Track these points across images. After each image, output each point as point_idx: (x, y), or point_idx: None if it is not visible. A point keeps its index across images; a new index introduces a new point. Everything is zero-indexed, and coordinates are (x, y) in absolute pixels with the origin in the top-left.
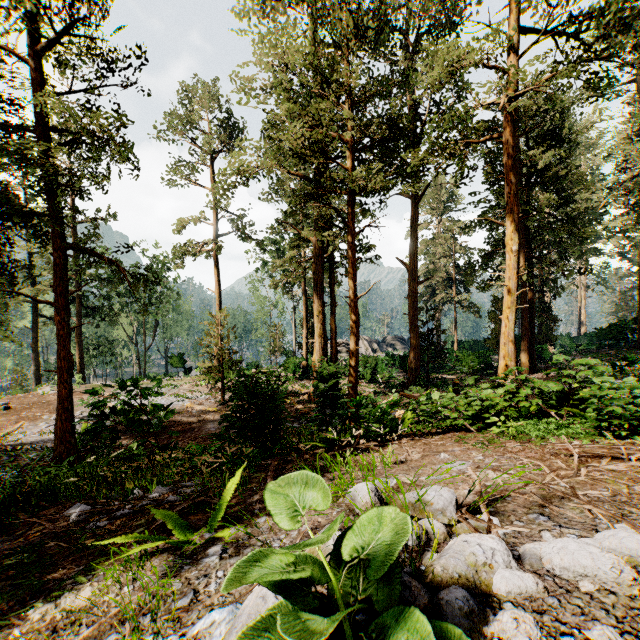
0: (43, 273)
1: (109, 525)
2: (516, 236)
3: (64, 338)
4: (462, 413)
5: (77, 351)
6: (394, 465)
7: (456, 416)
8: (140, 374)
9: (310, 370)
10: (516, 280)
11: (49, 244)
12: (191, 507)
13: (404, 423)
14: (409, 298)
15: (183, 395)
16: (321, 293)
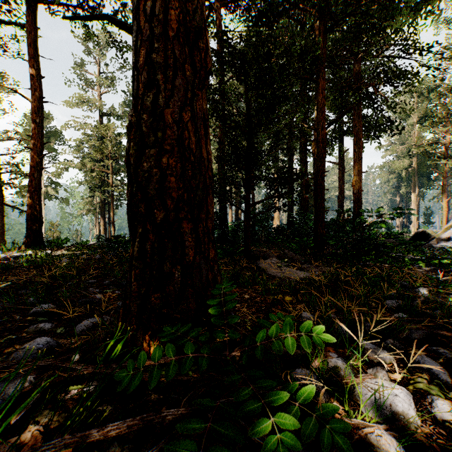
0: None
1: None
2: None
3: (4, 235)
4: None
5: None
6: None
7: None
8: None
9: None
10: None
11: None
12: None
13: None
14: None
15: None
16: (104, 217)
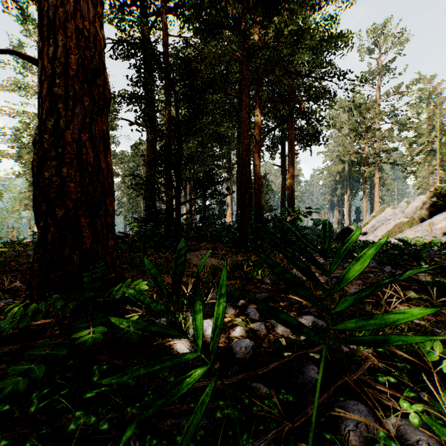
0: None
1: None
2: None
3: None
4: None
5: None
6: None
7: None
8: None
9: None
10: None
11: None
12: None
13: None
14: None
15: None
16: None
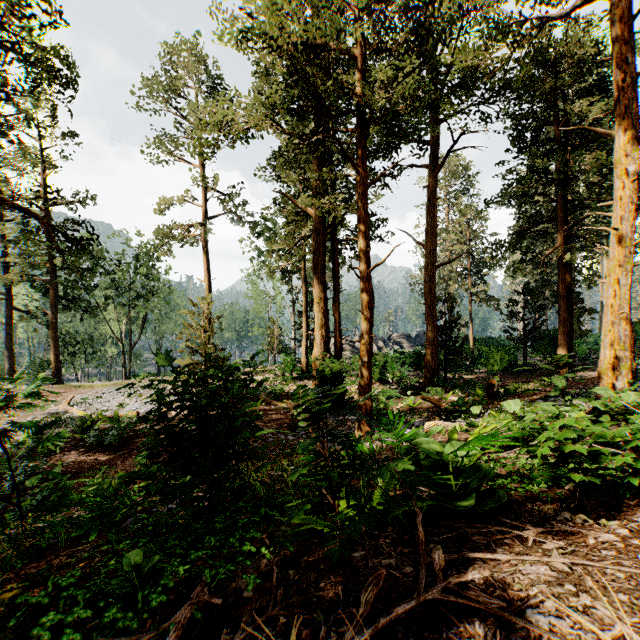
0: (10, 259)
1: None
2: (635, 149)
3: None
4: None
5: (52, 348)
6: None
7: None
8: (125, 373)
9: (310, 369)
10: (633, 220)
11: None
12: None
13: None
14: (426, 284)
15: None
16: (322, 276)
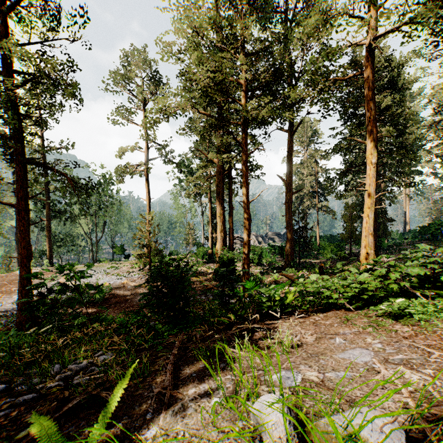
0: None
1: (4, 417)
2: (375, 151)
3: (24, 232)
4: (341, 294)
5: (47, 243)
6: (292, 350)
7: (337, 297)
8: (93, 259)
9: (214, 256)
10: (375, 186)
11: (14, 160)
12: (90, 396)
13: (288, 299)
14: (286, 204)
15: (122, 274)
16: (222, 200)
